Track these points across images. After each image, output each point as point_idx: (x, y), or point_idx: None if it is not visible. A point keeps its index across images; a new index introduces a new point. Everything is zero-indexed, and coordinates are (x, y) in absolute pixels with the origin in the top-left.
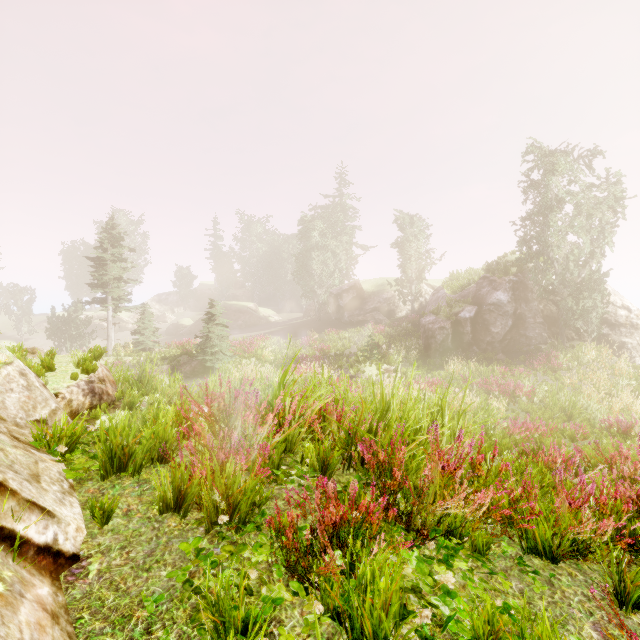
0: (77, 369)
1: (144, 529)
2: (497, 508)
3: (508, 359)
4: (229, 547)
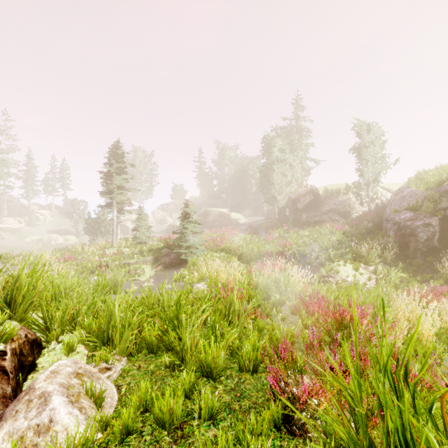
0: None
1: None
2: None
3: None
4: None
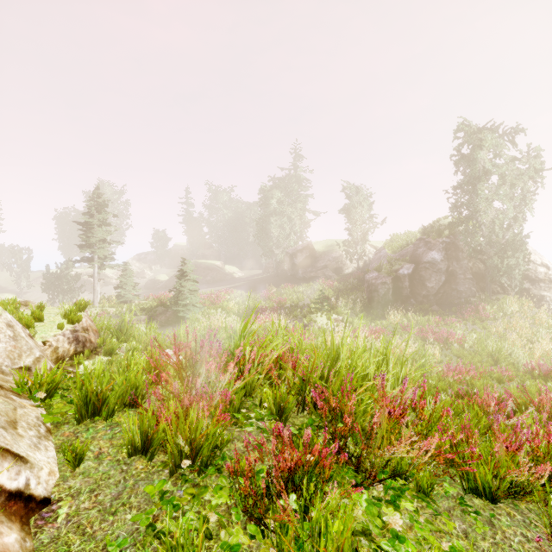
0: (64, 320)
1: (113, 472)
2: (440, 452)
3: (441, 310)
4: (191, 490)
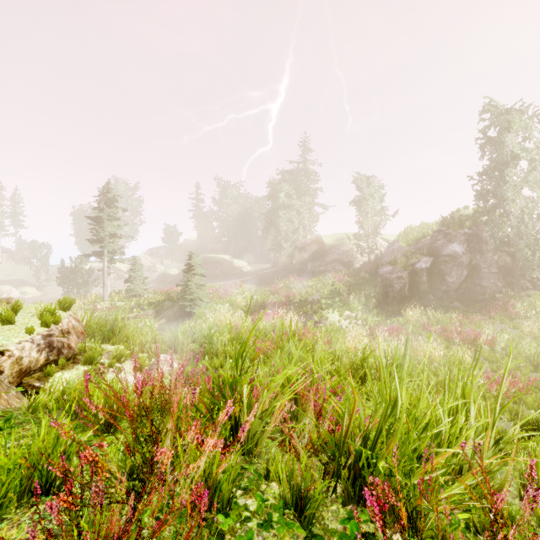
0: (39, 321)
1: None
2: None
3: (464, 307)
4: None
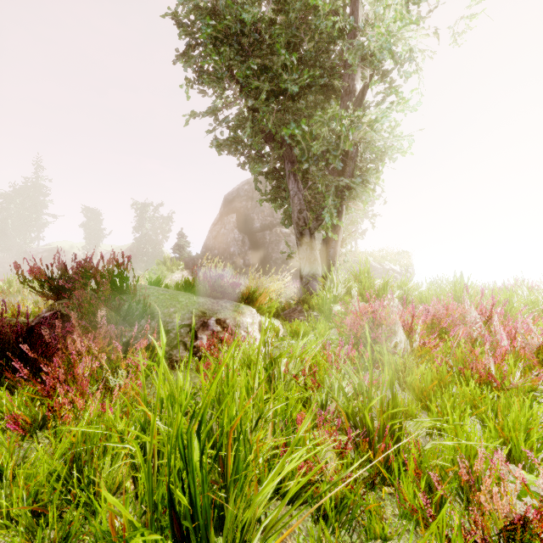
0: None
1: None
2: None
3: None
4: None
